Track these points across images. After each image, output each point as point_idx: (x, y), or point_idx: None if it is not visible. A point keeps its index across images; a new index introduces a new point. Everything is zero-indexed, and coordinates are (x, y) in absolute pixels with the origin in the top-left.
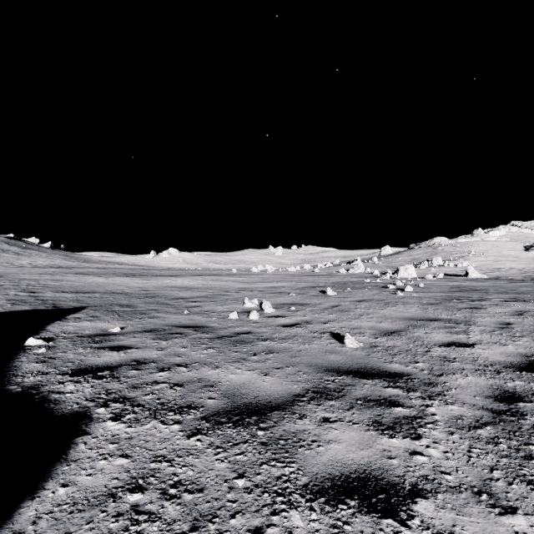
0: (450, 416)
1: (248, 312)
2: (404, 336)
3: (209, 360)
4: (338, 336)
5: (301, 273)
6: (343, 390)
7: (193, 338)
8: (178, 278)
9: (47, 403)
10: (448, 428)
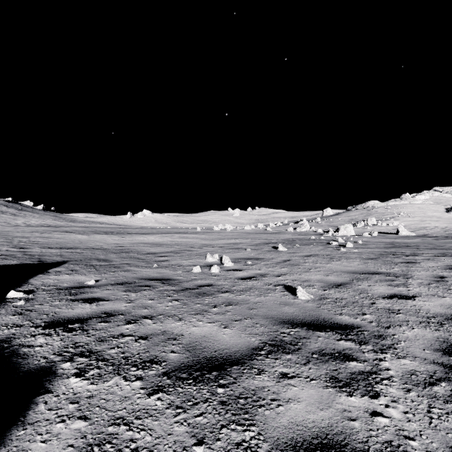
0: (404, 371)
1: (209, 266)
2: (350, 289)
3: (173, 312)
4: (290, 288)
5: (255, 231)
6: (298, 343)
7: (160, 290)
8: (150, 235)
9: (15, 357)
10: (404, 384)
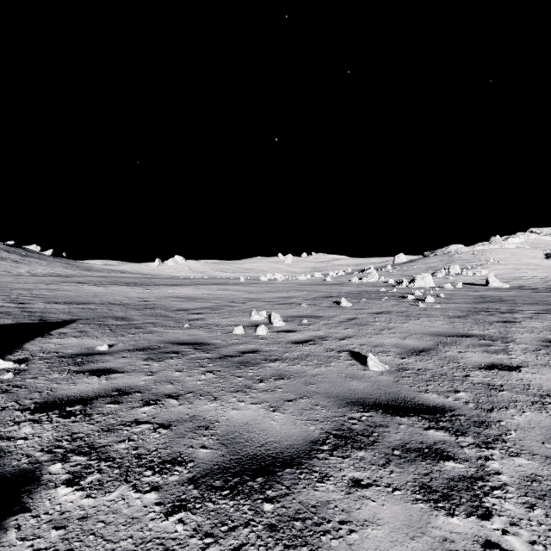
0: (522, 476)
1: (255, 326)
2: (435, 356)
3: (206, 388)
4: (358, 356)
5: (312, 282)
6: (373, 433)
7: (190, 358)
8: (182, 287)
9: None
10: (524, 497)
